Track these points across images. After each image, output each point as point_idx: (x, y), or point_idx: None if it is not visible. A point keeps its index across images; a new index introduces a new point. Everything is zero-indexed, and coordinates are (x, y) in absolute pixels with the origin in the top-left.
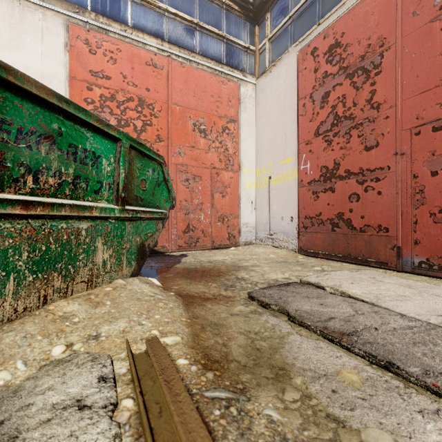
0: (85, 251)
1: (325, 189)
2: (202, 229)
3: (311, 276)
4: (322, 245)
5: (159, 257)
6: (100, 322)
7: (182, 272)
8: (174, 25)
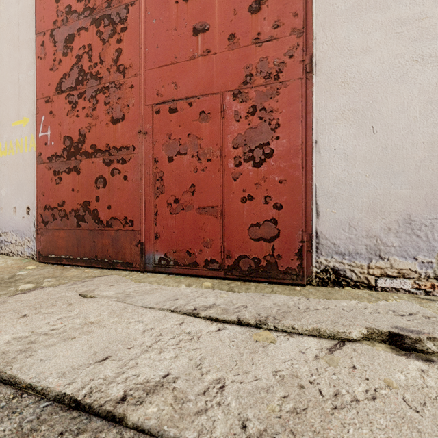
0: None
1: (69, 169)
2: None
3: None
4: (66, 246)
5: None
6: None
7: None
8: None
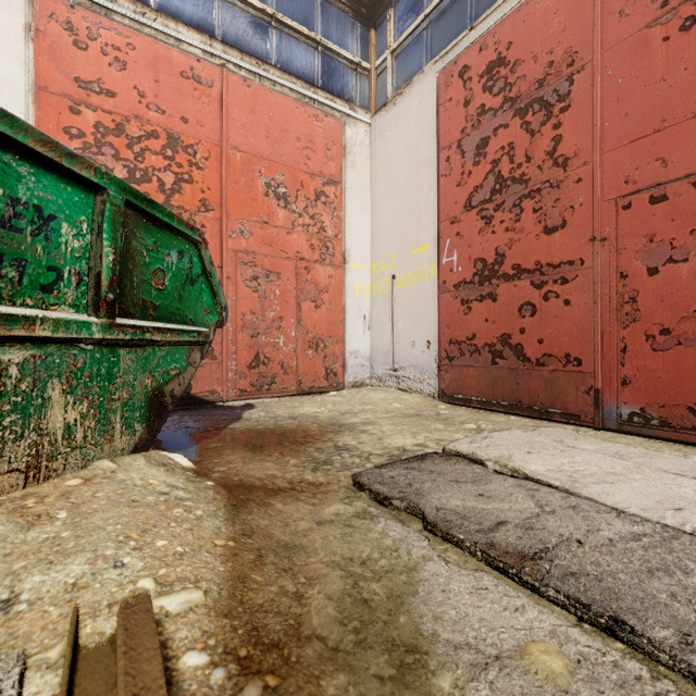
0: (18, 409)
1: (482, 296)
2: (281, 362)
3: (462, 441)
4: (477, 387)
5: (204, 410)
6: (27, 564)
7: (241, 437)
8: (232, 15)
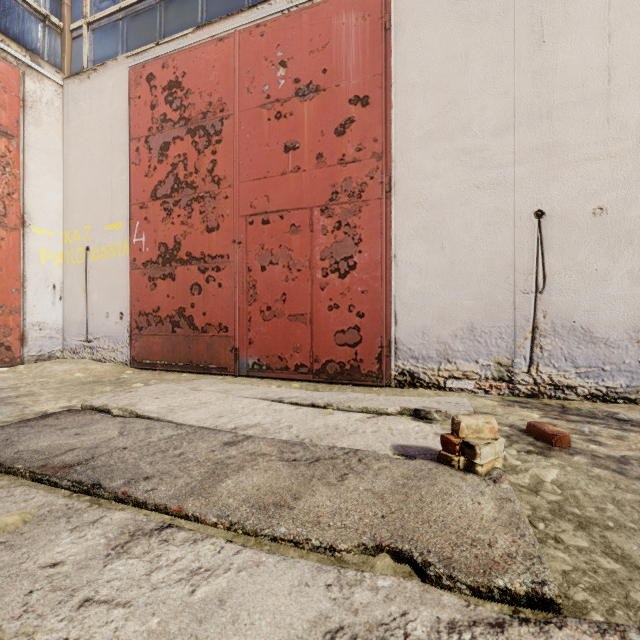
0: None
1: (165, 275)
2: None
3: (103, 397)
4: (161, 352)
5: None
6: None
7: None
8: None
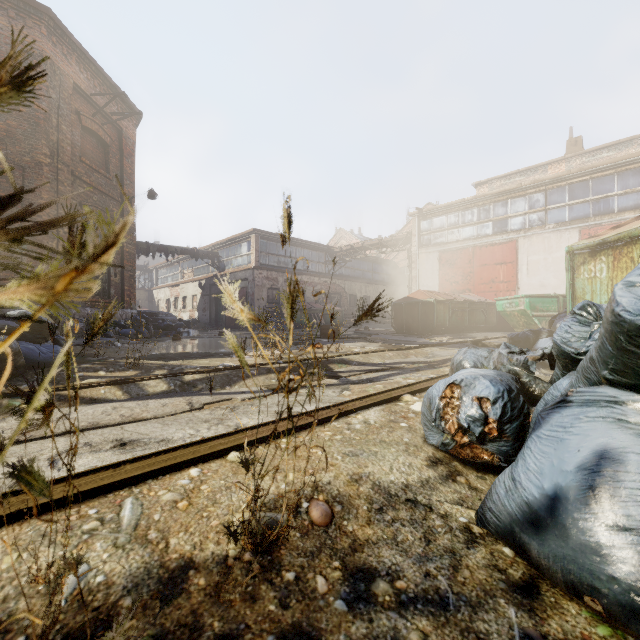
0: None
1: None
2: None
3: None
4: None
5: None
6: None
7: None
8: None
